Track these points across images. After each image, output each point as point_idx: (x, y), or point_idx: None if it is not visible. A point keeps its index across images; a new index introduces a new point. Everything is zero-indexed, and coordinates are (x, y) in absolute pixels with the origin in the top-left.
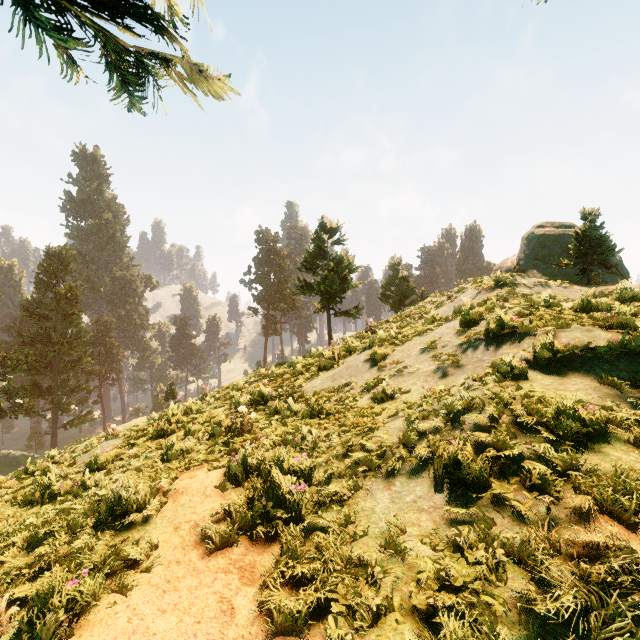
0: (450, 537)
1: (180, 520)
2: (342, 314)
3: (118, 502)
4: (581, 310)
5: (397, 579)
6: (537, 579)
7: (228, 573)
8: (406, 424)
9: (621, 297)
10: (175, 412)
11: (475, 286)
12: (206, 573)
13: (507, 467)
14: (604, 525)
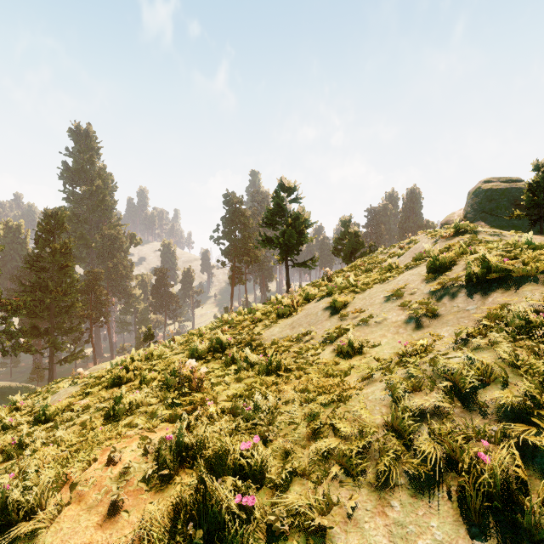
0: None
1: (77, 540)
2: (299, 265)
3: (6, 501)
4: None
5: None
6: None
7: None
8: (393, 398)
9: None
10: (136, 358)
11: (430, 235)
12: None
13: None
14: None
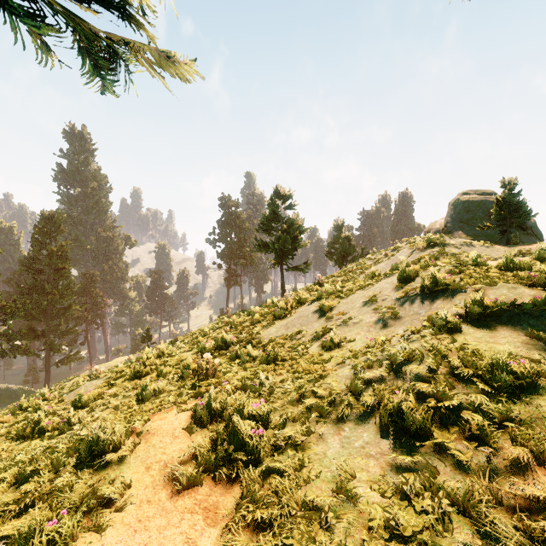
0: (397, 484)
1: (151, 460)
2: (293, 269)
3: (96, 442)
4: (505, 269)
5: (349, 525)
6: (482, 530)
7: (194, 513)
8: (353, 373)
9: (540, 257)
10: (149, 355)
11: (409, 246)
12: (174, 513)
13: (447, 417)
14: (543, 478)
